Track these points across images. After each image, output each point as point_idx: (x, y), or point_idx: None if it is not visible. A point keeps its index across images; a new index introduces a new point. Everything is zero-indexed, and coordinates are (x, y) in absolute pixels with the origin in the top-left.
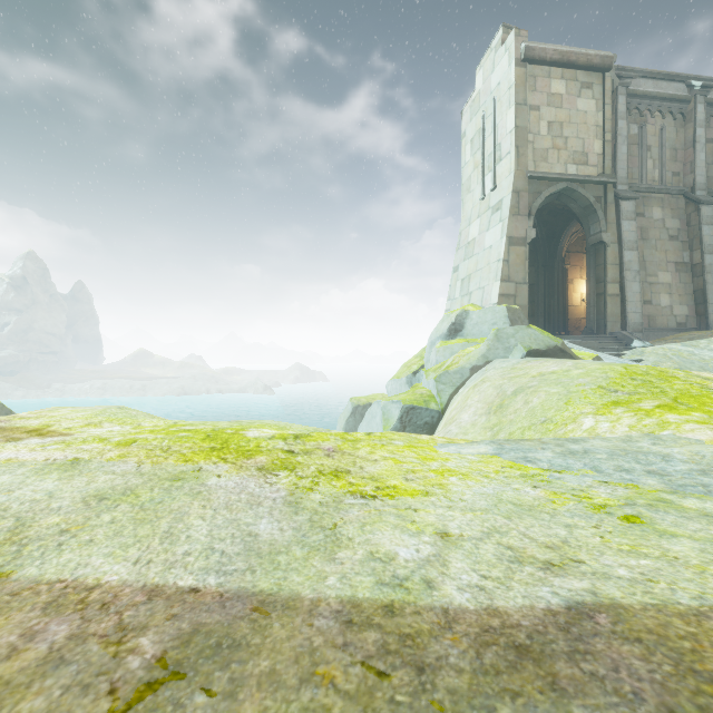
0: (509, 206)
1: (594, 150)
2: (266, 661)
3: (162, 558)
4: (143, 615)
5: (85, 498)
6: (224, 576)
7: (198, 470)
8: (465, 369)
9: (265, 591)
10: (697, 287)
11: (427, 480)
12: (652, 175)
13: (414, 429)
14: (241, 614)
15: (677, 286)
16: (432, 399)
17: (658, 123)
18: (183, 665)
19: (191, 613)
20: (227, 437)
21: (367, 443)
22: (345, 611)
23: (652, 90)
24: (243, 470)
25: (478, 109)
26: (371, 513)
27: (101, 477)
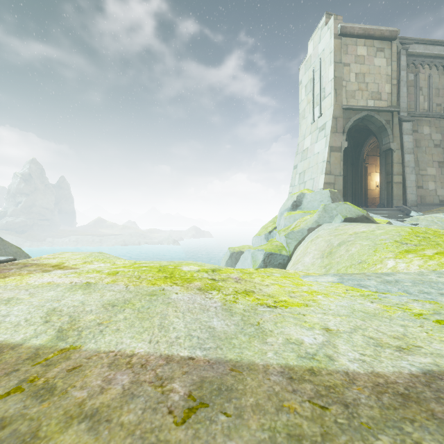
0: (330, 127)
1: (385, 91)
2: (251, 398)
3: (164, 340)
4: (168, 371)
5: (103, 305)
6: (205, 351)
7: (163, 290)
8: (304, 229)
9: (233, 359)
10: None
11: (304, 297)
12: (423, 106)
13: (272, 267)
14: (225, 372)
15: (440, 177)
16: (283, 248)
17: (427, 72)
18: (204, 399)
19: (195, 371)
20: (171, 270)
21: (257, 275)
22: (286, 372)
23: (423, 51)
24: (189, 290)
25: (310, 66)
26: (277, 316)
27: (107, 293)
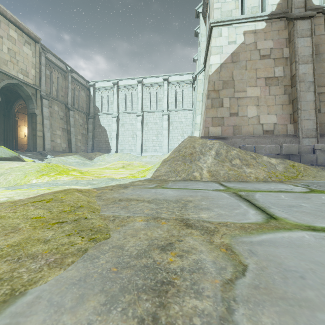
0: None
1: (31, 73)
2: None
3: None
4: None
5: None
6: None
7: None
8: None
9: None
10: (69, 138)
11: None
12: (54, 93)
13: None
14: None
15: (63, 136)
16: None
17: (57, 74)
18: None
19: None
20: None
21: None
22: None
23: (54, 61)
24: None
25: None
26: None
27: None
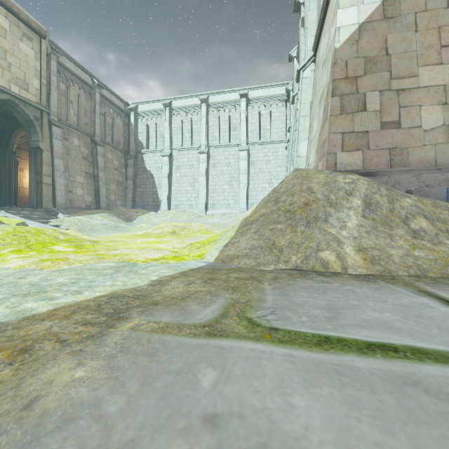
0: None
1: (34, 85)
2: None
3: None
4: None
5: None
6: None
7: None
8: None
9: None
10: (96, 187)
11: None
12: (74, 119)
13: None
14: None
15: (87, 185)
16: None
17: (77, 91)
18: None
19: None
20: None
21: None
22: None
23: (73, 70)
24: None
25: None
26: None
27: None
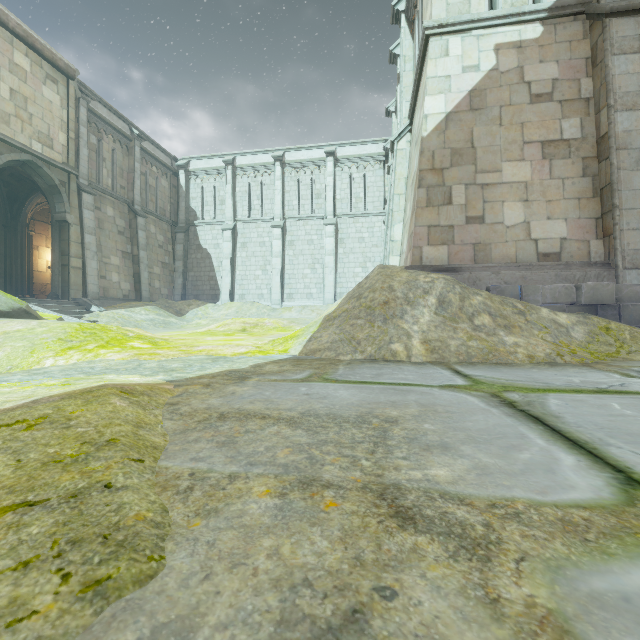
0: None
1: (59, 140)
2: None
3: None
4: None
5: None
6: None
7: None
8: None
9: None
10: (136, 271)
11: None
12: (107, 181)
13: None
14: None
15: (124, 269)
16: None
17: (112, 144)
18: None
19: None
20: None
21: None
22: None
23: (107, 117)
24: None
25: None
26: None
27: None
